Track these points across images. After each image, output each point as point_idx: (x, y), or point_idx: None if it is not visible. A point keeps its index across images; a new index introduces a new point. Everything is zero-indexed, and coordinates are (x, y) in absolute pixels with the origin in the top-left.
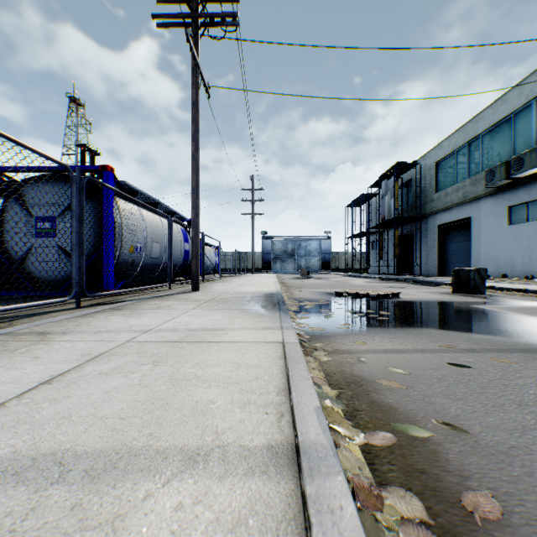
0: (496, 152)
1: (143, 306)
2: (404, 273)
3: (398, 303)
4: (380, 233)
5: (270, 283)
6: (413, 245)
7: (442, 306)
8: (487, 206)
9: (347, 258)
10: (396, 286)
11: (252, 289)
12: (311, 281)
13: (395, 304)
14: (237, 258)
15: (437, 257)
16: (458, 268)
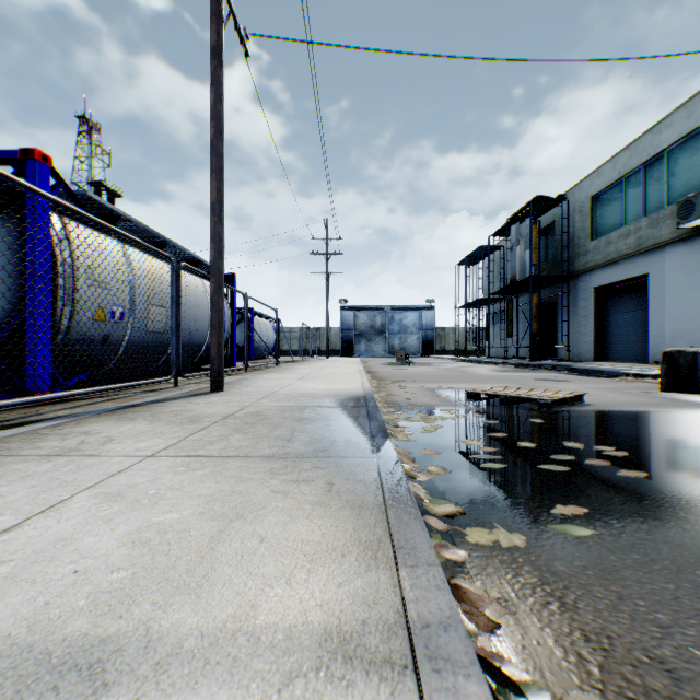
0: (692, 175)
1: (42, 443)
2: (540, 356)
3: (597, 417)
4: (508, 300)
5: (352, 373)
6: (553, 317)
7: (699, 427)
8: (677, 257)
9: (458, 335)
10: (549, 378)
11: (321, 385)
12: (413, 369)
13: (598, 422)
14: (306, 335)
15: (593, 333)
16: (672, 350)
